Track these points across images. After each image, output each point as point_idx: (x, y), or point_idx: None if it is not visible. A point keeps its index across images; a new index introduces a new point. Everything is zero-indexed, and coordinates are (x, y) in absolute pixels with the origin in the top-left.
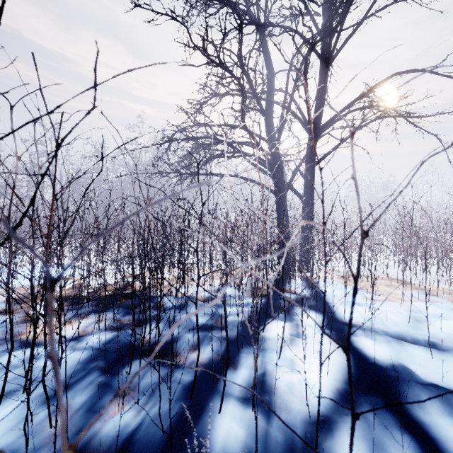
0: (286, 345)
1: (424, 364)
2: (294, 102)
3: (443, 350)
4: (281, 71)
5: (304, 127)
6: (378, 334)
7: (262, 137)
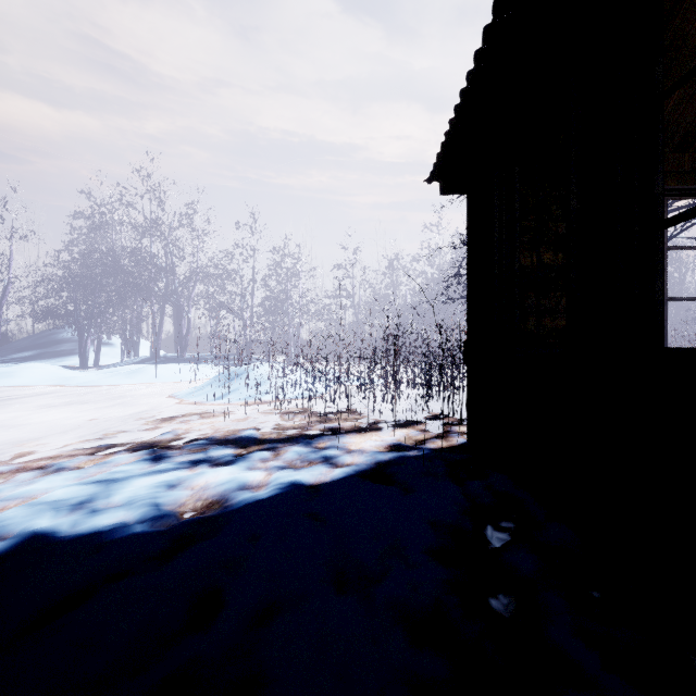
0: None
1: None
2: None
3: None
4: None
5: None
6: None
7: None
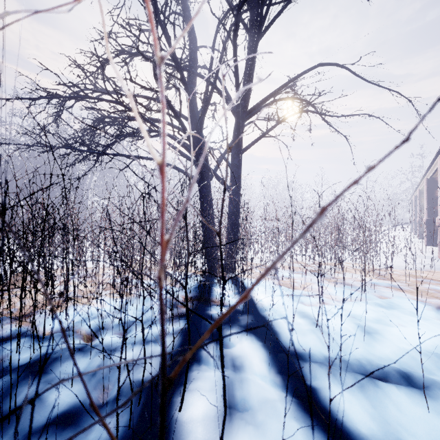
0: None
1: (426, 432)
2: (219, 80)
3: (425, 389)
4: (205, 46)
5: (231, 109)
6: (343, 373)
7: (184, 115)
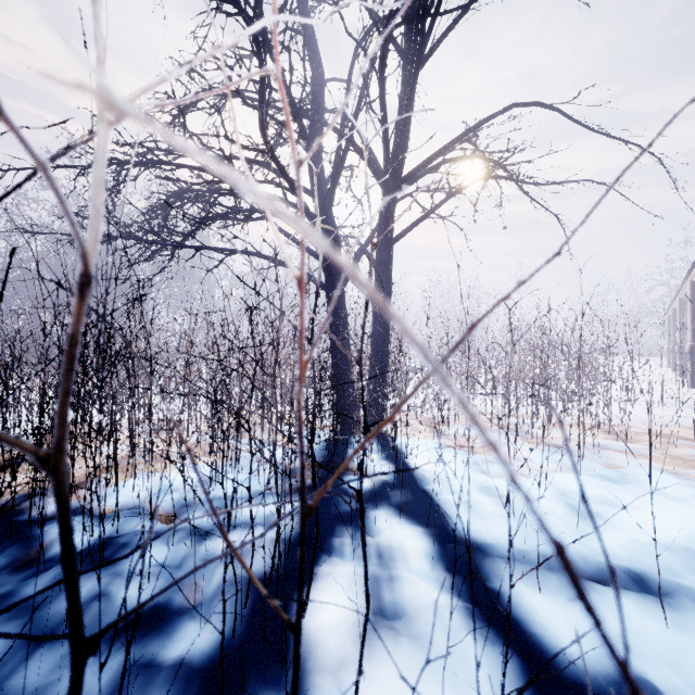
0: (365, 661)
1: (661, 653)
2: (358, 132)
3: (665, 596)
4: (336, 79)
5: (376, 176)
6: (543, 572)
7: (304, 187)
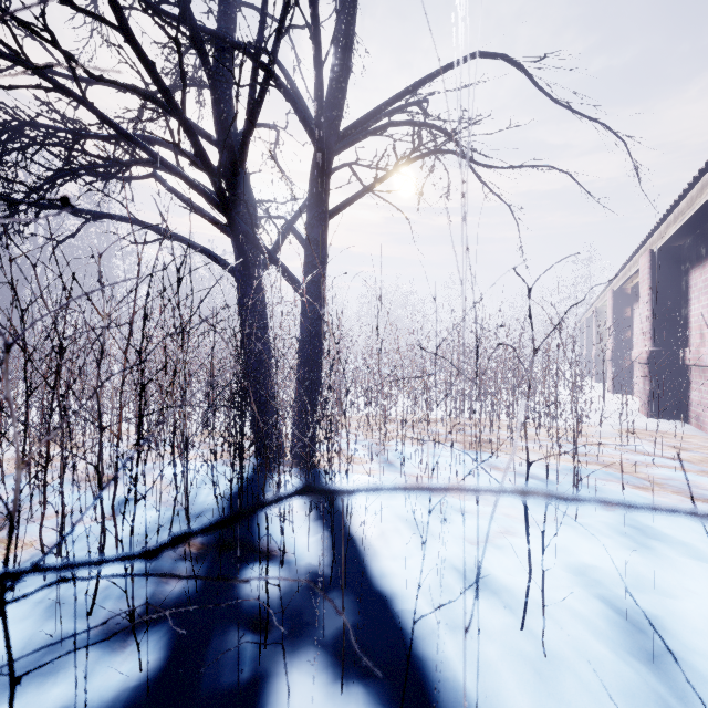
0: None
1: None
2: (282, 70)
3: None
4: (254, 7)
5: (306, 125)
6: None
7: (206, 132)
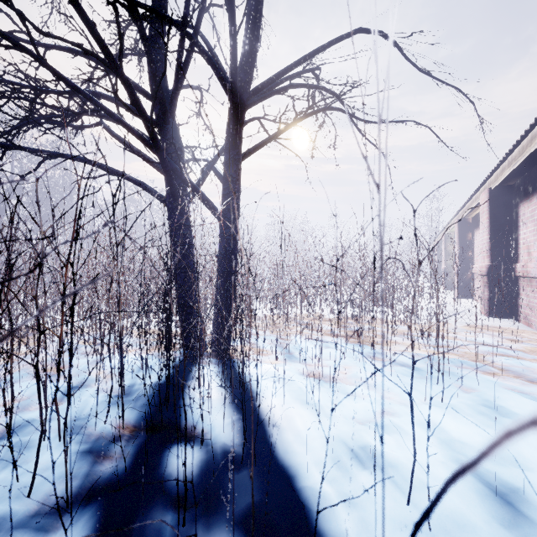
0: None
1: None
2: (204, 41)
3: None
4: None
5: (223, 84)
6: None
7: (142, 88)
